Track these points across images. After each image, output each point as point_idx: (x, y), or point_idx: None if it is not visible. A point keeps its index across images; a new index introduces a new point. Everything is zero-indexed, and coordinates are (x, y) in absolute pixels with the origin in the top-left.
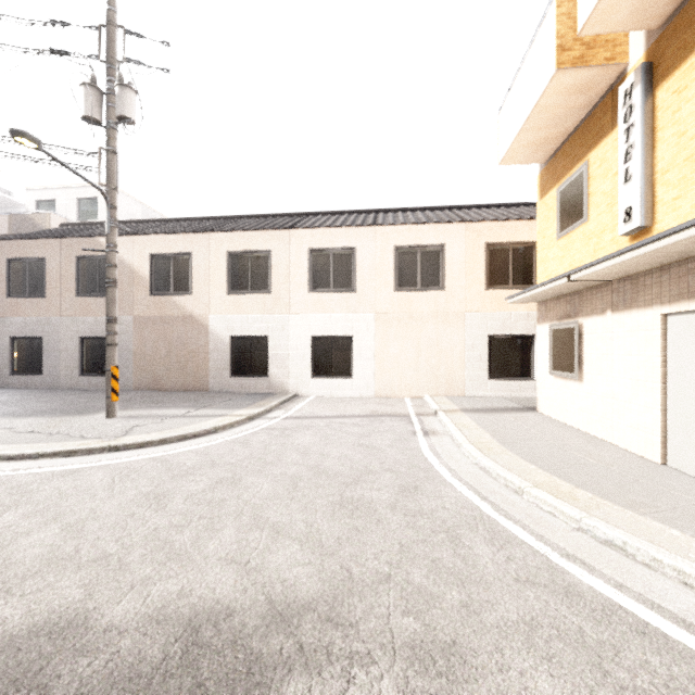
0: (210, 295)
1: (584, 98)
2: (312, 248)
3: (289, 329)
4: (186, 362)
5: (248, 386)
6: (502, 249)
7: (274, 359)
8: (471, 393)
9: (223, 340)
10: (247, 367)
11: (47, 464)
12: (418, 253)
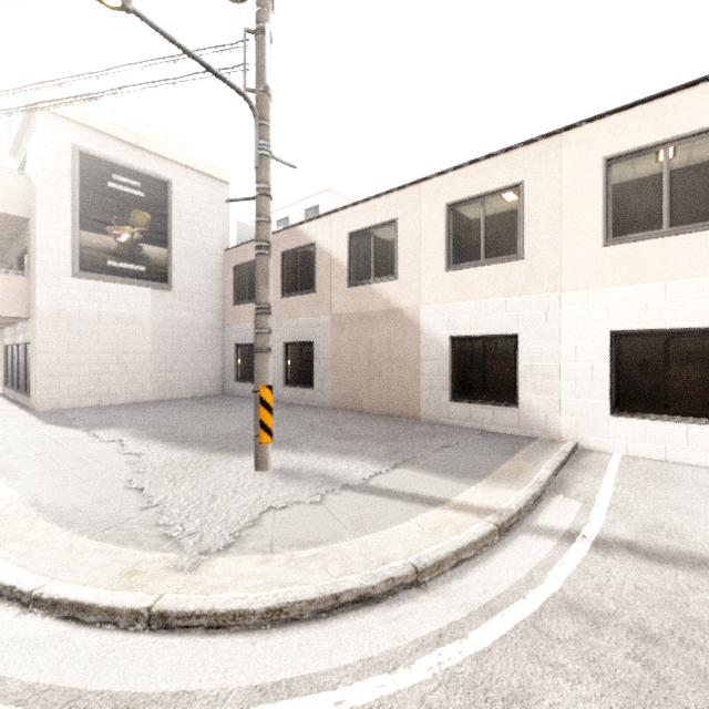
0: (421, 276)
1: None
2: (612, 153)
3: (559, 320)
4: (389, 374)
5: (479, 417)
6: None
7: (527, 376)
8: None
9: (439, 343)
10: (477, 386)
11: (1, 649)
12: None
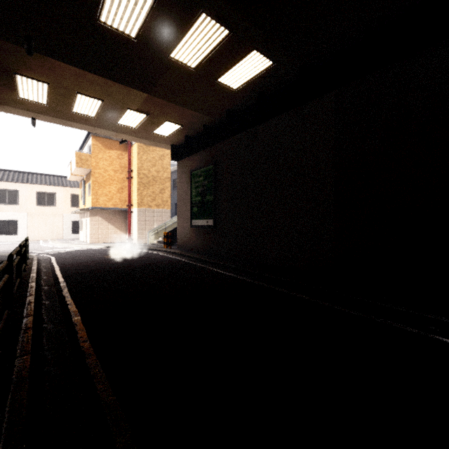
0: None
1: (80, 178)
2: None
3: None
4: None
5: None
6: (76, 196)
7: None
8: (66, 238)
9: None
10: None
11: None
12: (46, 194)
